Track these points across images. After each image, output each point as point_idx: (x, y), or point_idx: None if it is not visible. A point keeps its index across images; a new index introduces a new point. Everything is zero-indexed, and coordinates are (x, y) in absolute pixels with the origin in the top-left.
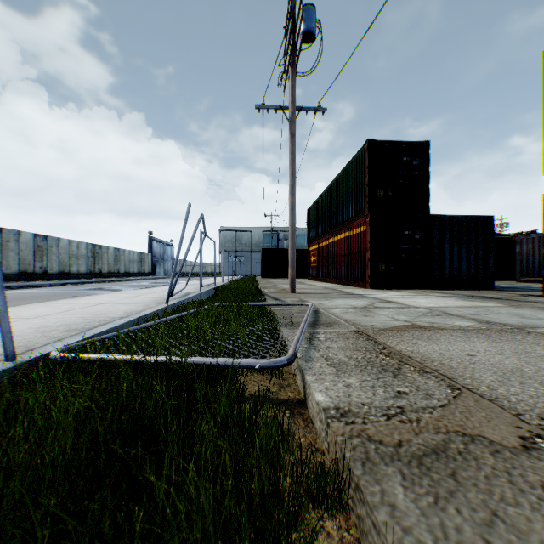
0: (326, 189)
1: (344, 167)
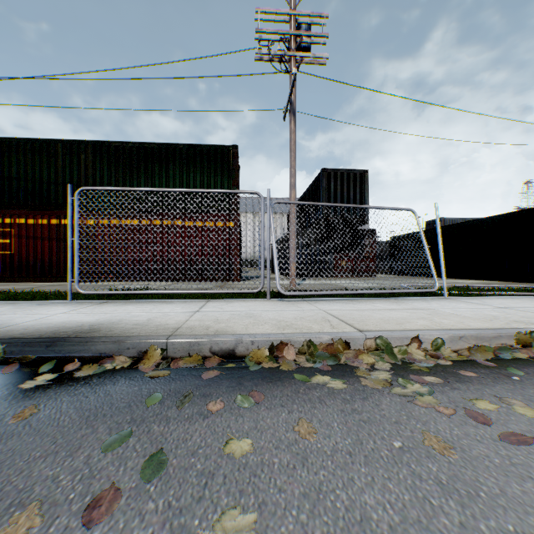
0: (91, 143)
1: (172, 144)
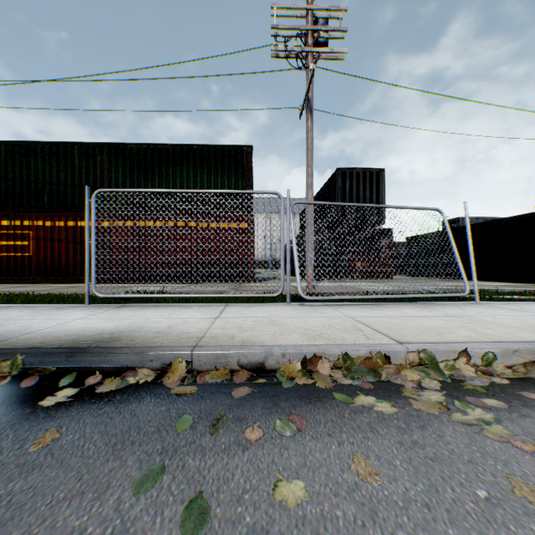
0: (106, 146)
1: (186, 145)
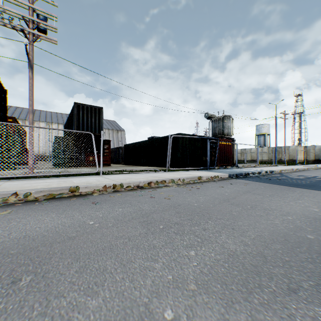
0: None
1: None
